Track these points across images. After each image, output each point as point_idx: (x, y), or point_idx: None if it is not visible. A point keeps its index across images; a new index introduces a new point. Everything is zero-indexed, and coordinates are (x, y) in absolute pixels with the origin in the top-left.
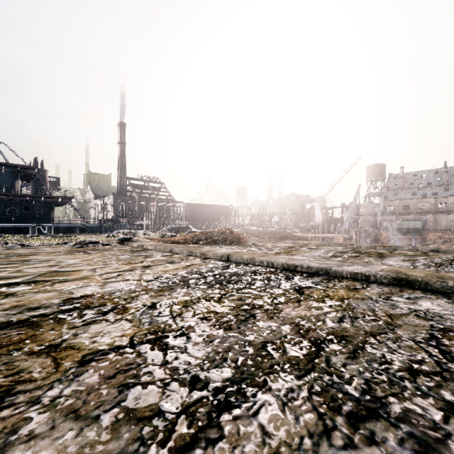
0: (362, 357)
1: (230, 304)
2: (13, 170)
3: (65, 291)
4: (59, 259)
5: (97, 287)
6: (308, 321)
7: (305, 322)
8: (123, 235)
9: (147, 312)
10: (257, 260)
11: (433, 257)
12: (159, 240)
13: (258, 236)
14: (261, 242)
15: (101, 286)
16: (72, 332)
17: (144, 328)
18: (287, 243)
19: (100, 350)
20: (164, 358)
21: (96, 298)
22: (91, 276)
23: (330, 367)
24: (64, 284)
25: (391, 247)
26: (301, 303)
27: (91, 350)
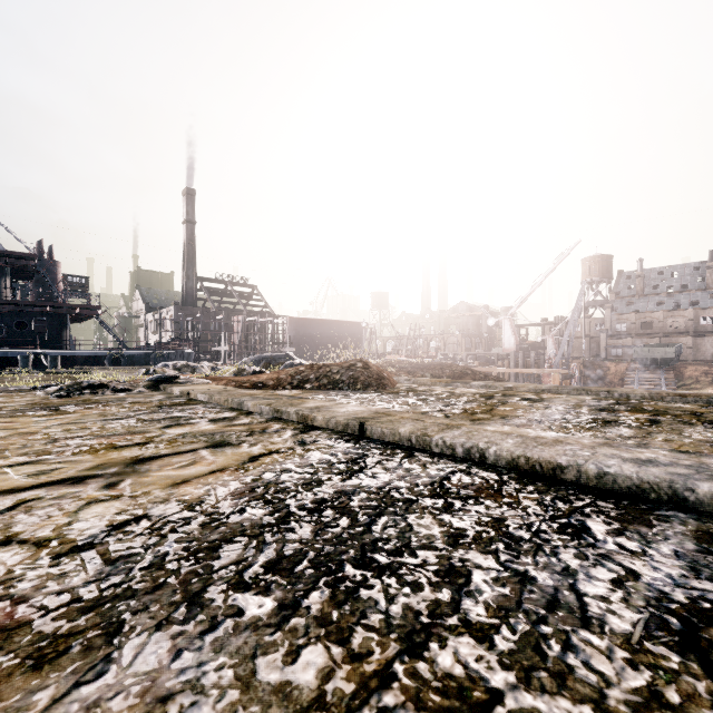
0: None
1: None
2: None
3: None
4: None
5: None
6: None
7: None
8: (173, 370)
9: None
10: (436, 441)
11: None
12: (229, 382)
13: (413, 372)
14: (422, 385)
15: None
16: None
17: None
18: (473, 387)
19: None
20: None
21: None
22: None
23: None
24: None
25: (700, 398)
26: None
27: None
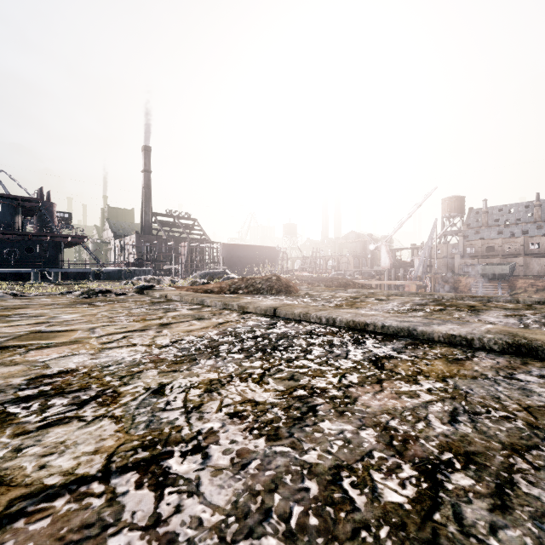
0: (520, 508)
1: (277, 387)
2: (12, 203)
3: (39, 363)
4: (53, 314)
5: (87, 357)
6: (401, 421)
7: (397, 422)
8: (144, 282)
9: (149, 402)
10: (312, 316)
11: (542, 311)
12: (188, 289)
13: (312, 284)
14: (316, 292)
15: (93, 354)
16: (14, 443)
17: (136, 434)
18: (349, 293)
19: (46, 486)
20: (155, 509)
21: (79, 375)
22: (85, 339)
23: (467, 536)
24: (42, 351)
25: (484, 298)
26: (384, 384)
27: (29, 486)
